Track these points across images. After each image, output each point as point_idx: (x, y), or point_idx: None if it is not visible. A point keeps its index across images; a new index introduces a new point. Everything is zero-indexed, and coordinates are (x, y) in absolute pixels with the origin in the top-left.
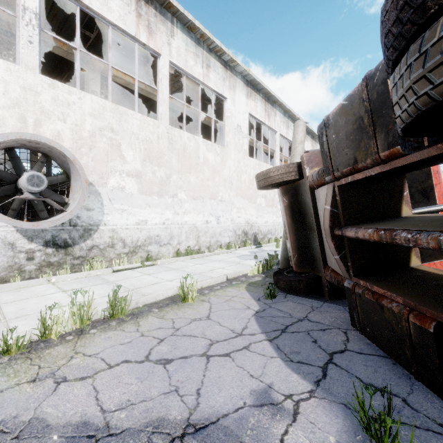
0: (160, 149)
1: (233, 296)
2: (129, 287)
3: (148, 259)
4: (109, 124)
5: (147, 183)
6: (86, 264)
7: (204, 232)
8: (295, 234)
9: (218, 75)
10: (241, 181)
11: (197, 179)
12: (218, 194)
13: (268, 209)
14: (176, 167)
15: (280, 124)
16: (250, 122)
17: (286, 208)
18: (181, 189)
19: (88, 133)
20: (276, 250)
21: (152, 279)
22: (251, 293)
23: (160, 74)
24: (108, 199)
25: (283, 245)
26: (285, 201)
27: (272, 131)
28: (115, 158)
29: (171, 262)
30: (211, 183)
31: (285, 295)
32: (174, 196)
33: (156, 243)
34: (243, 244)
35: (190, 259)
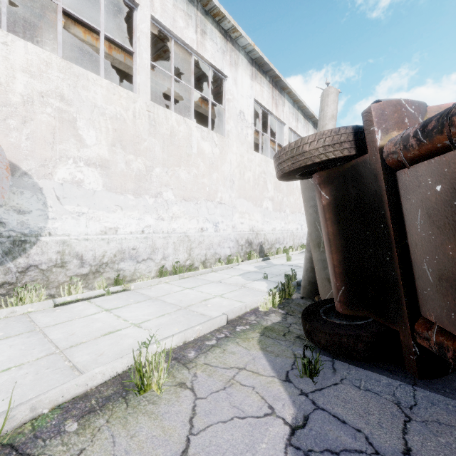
0: (138, 131)
1: (239, 368)
2: (59, 343)
3: (118, 282)
4: (57, 89)
5: (117, 177)
6: (13, 294)
7: (198, 243)
8: (343, 253)
9: (216, 46)
10: (245, 179)
11: (189, 175)
12: (216, 195)
13: (275, 214)
14: (160, 158)
15: (289, 116)
16: (254, 115)
17: (327, 207)
18: (167, 186)
19: (20, 97)
20: (288, 264)
21: (109, 322)
22: (270, 357)
23: (138, 31)
24: (55, 197)
25: (307, 263)
26: (325, 196)
27: (280, 123)
28: (66, 138)
29: (151, 285)
30: (207, 180)
31: (331, 362)
32: (157, 196)
33: (132, 259)
34: (248, 257)
35: (178, 280)
